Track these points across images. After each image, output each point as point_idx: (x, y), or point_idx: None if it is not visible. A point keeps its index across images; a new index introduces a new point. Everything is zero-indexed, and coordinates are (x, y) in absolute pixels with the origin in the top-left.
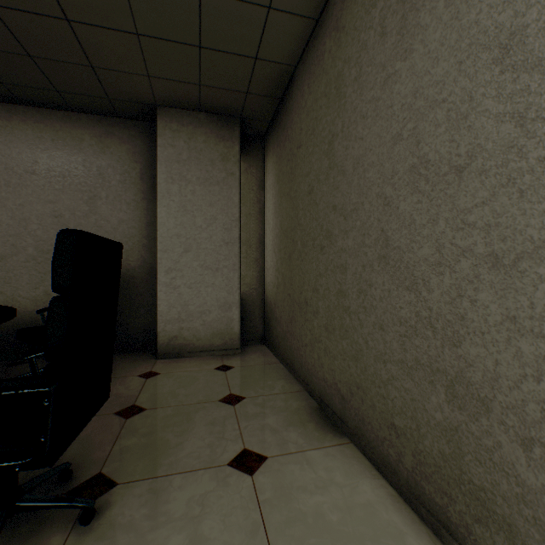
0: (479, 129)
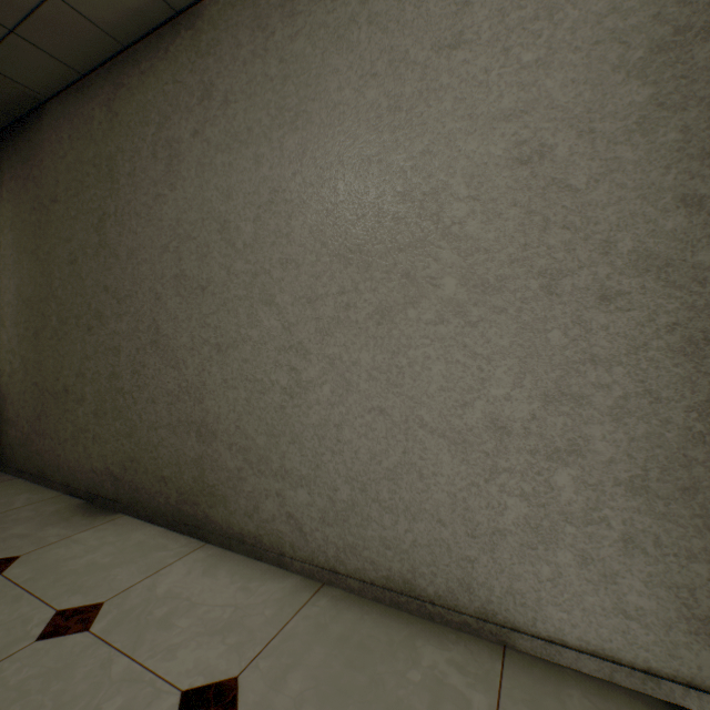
0: (213, 267)
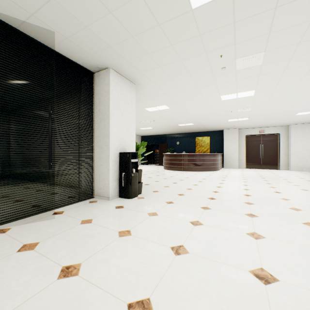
0: None
